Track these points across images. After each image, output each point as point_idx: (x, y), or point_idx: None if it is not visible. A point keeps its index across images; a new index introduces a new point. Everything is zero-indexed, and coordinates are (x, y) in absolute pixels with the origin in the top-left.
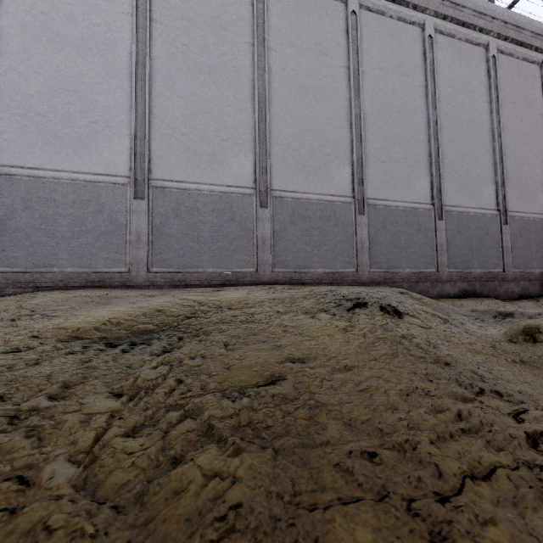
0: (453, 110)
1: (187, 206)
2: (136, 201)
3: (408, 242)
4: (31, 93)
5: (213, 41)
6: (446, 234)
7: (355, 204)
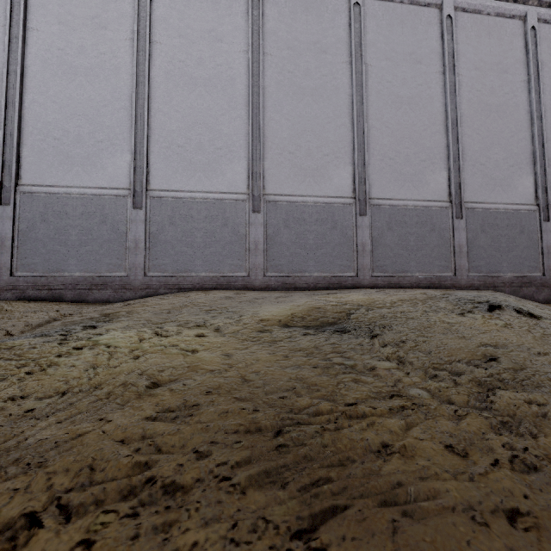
0: None
1: (295, 217)
2: (253, 214)
3: (509, 245)
4: (173, 129)
5: (315, 65)
6: None
7: (452, 208)
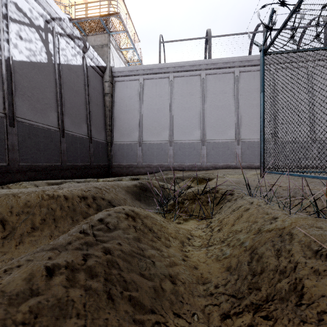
0: None
1: (251, 146)
2: (237, 146)
3: None
4: (212, 122)
5: (257, 96)
6: None
7: (311, 140)
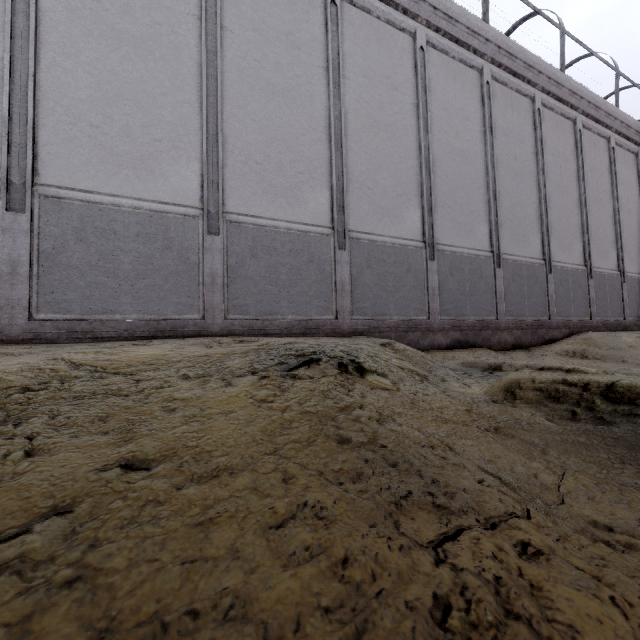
0: (446, 137)
1: (98, 227)
2: (9, 214)
3: (397, 284)
4: None
5: (141, 4)
6: (438, 277)
7: (334, 236)
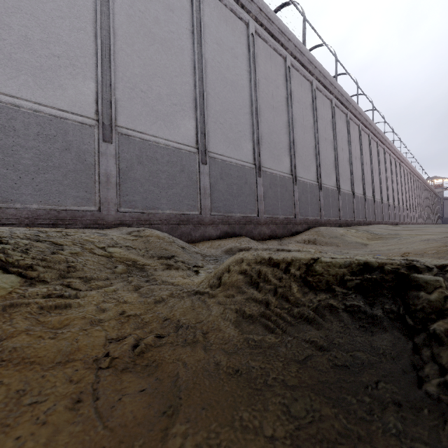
0: (219, 66)
1: None
2: None
3: (170, 182)
4: None
5: None
6: (210, 179)
7: (99, 128)
